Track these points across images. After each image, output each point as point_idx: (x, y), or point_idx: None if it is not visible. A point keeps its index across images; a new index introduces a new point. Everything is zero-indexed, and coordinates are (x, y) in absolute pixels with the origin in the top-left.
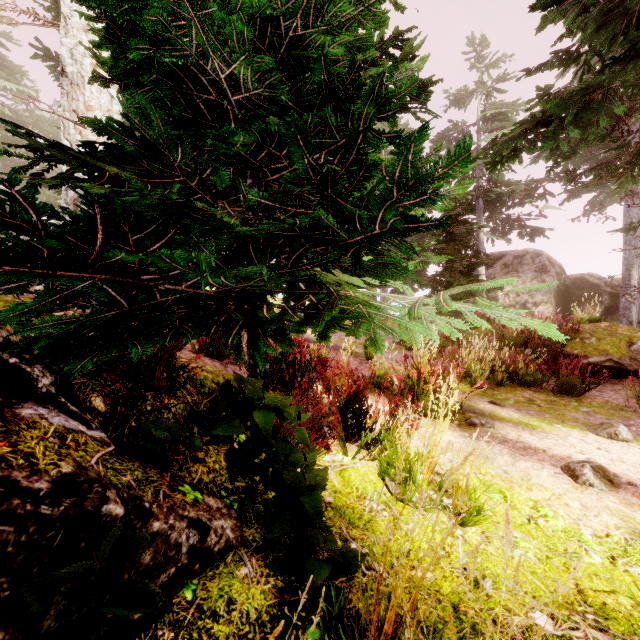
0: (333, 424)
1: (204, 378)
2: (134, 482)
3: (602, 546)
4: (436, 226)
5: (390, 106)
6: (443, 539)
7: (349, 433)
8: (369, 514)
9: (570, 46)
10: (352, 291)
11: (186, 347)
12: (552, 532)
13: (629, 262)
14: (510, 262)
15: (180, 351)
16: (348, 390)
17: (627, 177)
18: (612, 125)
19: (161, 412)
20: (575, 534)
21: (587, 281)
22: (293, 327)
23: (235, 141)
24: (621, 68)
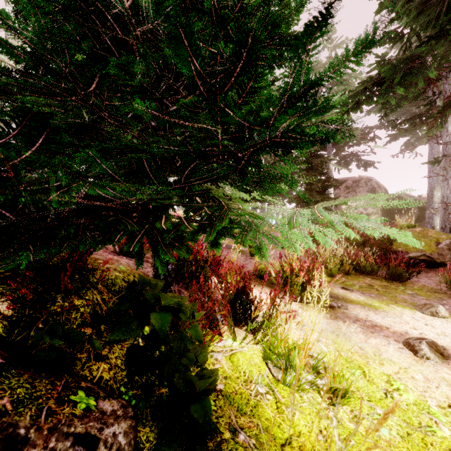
0: (224, 315)
1: (115, 277)
2: (11, 405)
3: (447, 417)
4: (322, 141)
5: (275, 33)
6: (320, 422)
7: (237, 320)
8: (255, 398)
9: (397, 28)
10: (240, 204)
11: (109, 248)
12: (406, 406)
13: (432, 185)
14: (350, 185)
15: (99, 253)
16: (237, 285)
17: (437, 123)
18: (423, 88)
19: (69, 312)
20: (424, 406)
21: (403, 198)
22: (188, 236)
23: (135, 69)
24: (435, 43)
